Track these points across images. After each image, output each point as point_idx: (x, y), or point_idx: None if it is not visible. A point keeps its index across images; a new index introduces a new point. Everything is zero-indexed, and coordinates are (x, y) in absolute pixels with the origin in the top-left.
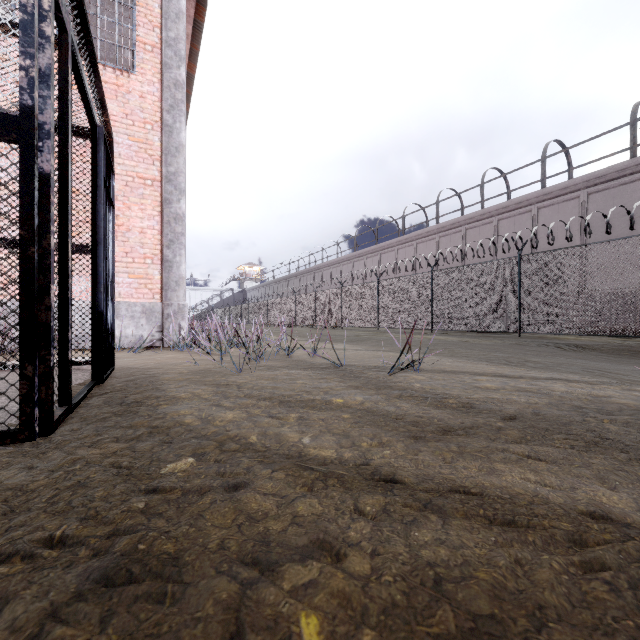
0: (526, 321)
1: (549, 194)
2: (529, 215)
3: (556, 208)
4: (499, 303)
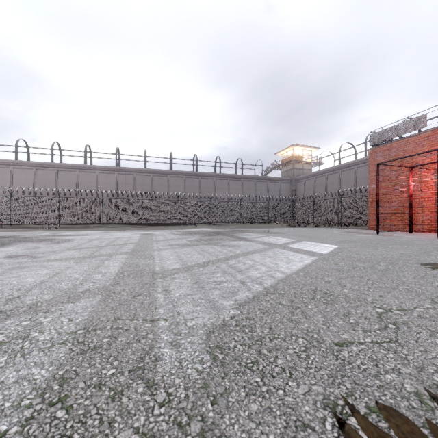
0: (14, 220)
1: (19, 163)
2: (9, 169)
3: (23, 170)
4: (1, 213)
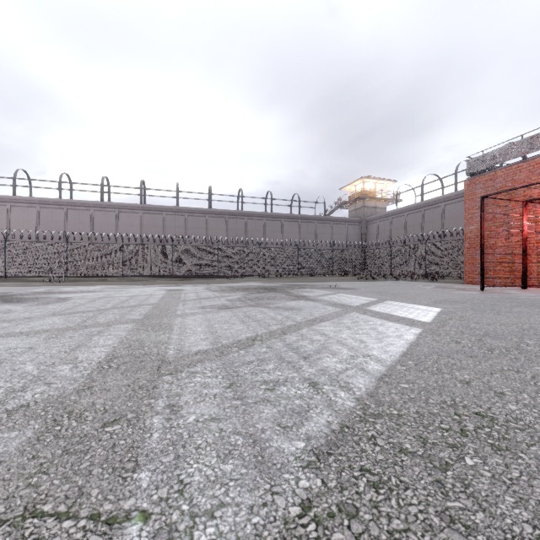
0: (10, 271)
1: (19, 200)
2: (5, 208)
3: (23, 209)
4: None
